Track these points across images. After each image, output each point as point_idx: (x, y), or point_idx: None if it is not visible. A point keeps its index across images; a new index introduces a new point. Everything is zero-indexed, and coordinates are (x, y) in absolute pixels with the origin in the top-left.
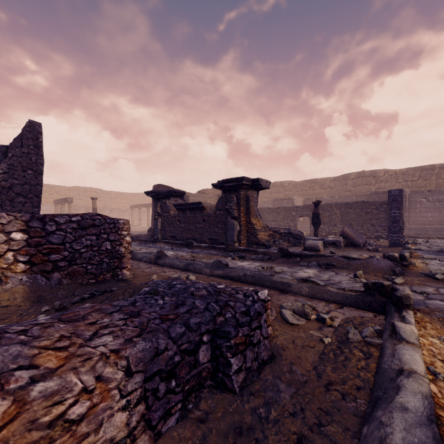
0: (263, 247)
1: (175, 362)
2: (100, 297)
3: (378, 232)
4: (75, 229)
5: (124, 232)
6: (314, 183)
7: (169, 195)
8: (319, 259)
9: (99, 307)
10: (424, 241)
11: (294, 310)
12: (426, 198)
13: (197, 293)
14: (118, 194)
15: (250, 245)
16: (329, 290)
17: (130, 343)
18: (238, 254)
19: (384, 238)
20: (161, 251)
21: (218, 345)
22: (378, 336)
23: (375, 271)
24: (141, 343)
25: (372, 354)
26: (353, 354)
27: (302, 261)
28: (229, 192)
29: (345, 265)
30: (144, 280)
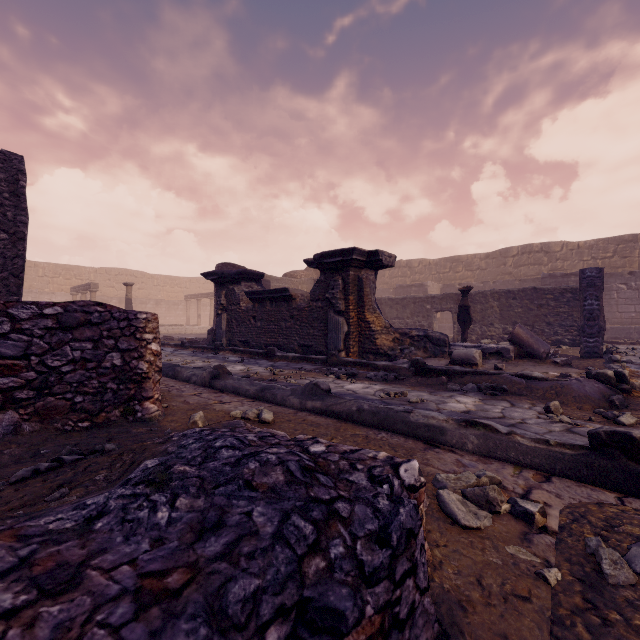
0: (385, 358)
1: None
2: (68, 469)
3: (557, 334)
4: (52, 331)
5: (147, 334)
6: (457, 262)
7: (239, 279)
8: (478, 379)
9: None
10: (629, 348)
11: (465, 492)
12: (626, 284)
13: (261, 481)
14: (168, 279)
15: (363, 355)
16: (520, 443)
17: None
18: (345, 369)
19: (567, 345)
20: (221, 366)
21: None
22: None
23: (578, 401)
24: None
25: None
26: (638, 631)
27: (451, 383)
28: (332, 272)
29: (523, 389)
30: (182, 420)
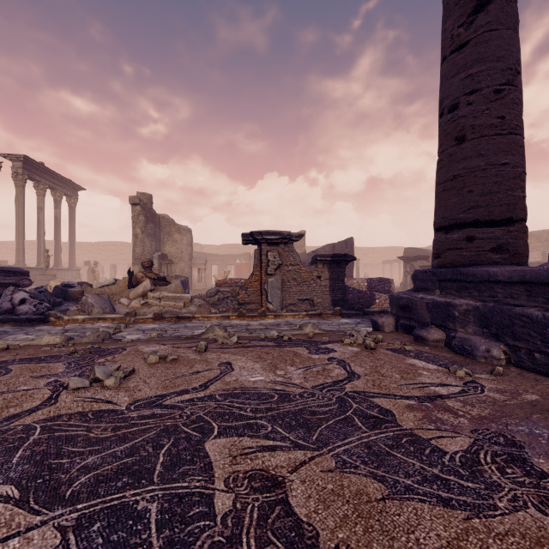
0: None
1: None
2: None
3: None
4: (378, 282)
5: (392, 283)
6: None
7: (416, 259)
8: None
9: None
10: None
11: None
12: None
13: None
14: (370, 250)
15: None
16: None
17: None
18: None
19: None
20: None
21: None
22: None
23: None
24: None
25: None
26: None
27: None
28: None
29: None
30: None
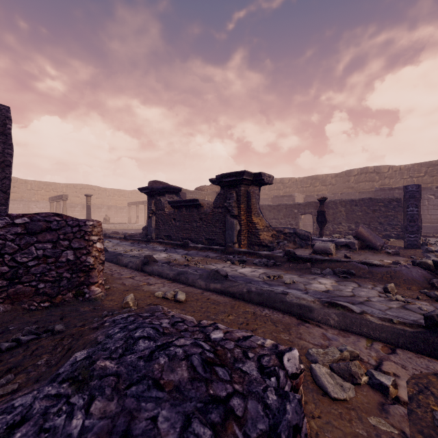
0: (266, 248)
1: None
2: (22, 350)
3: (386, 230)
4: (21, 235)
5: (93, 236)
6: (315, 180)
7: (164, 192)
8: (333, 265)
9: None
10: (437, 240)
11: (332, 366)
12: (434, 195)
13: (168, 378)
14: (116, 191)
15: (251, 246)
16: (370, 321)
17: None
18: (238, 257)
19: (393, 238)
20: (150, 256)
21: None
22: None
23: (407, 283)
24: None
25: None
26: None
27: (314, 268)
28: (229, 188)
29: (366, 273)
30: (119, 300)
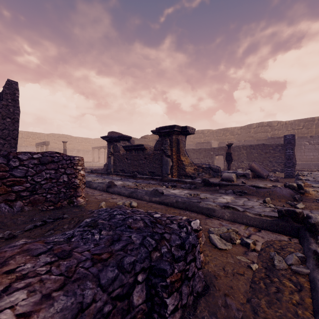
0: (190, 178)
1: (105, 313)
2: (50, 225)
3: (274, 166)
4: (37, 165)
5: (79, 167)
6: (226, 131)
7: (119, 139)
8: (234, 188)
9: (27, 247)
10: (309, 173)
11: (221, 235)
12: (308, 142)
13: (134, 226)
14: (83, 139)
15: (180, 176)
16: (248, 215)
17: (47, 300)
18: (171, 183)
19: (279, 171)
20: (112, 181)
21: (154, 285)
22: (302, 263)
23: (279, 198)
24: (62, 299)
25: (303, 286)
26: (283, 284)
27: (221, 189)
28: (164, 136)
29: (254, 192)
30: (95, 206)
